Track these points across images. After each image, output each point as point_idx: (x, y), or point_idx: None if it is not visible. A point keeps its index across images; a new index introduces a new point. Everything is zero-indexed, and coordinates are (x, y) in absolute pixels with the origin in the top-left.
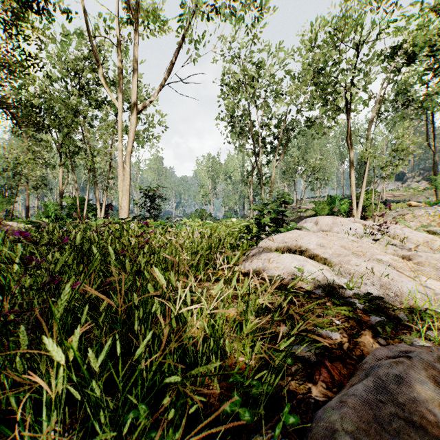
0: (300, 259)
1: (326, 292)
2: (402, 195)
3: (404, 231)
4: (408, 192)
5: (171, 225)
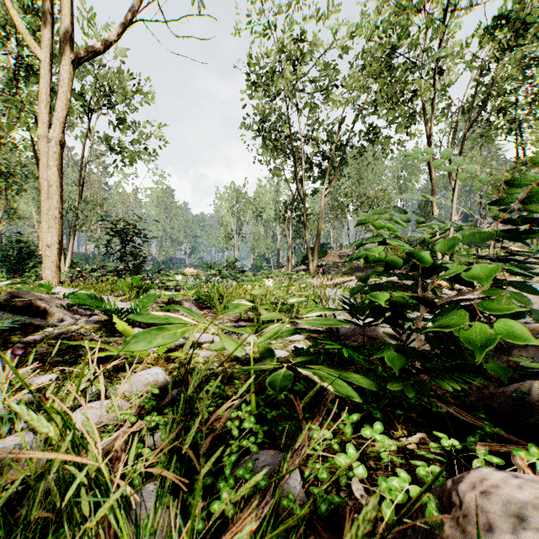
0: None
1: None
2: None
3: None
4: None
5: (150, 287)
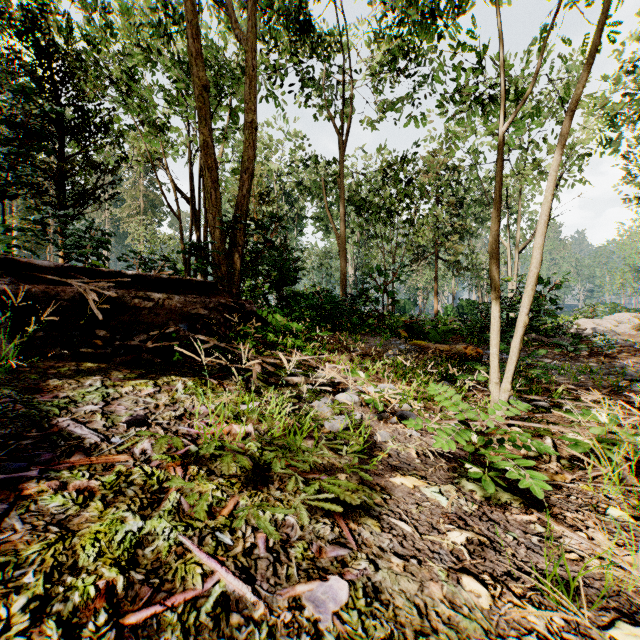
0: None
1: None
2: None
3: None
4: None
5: None
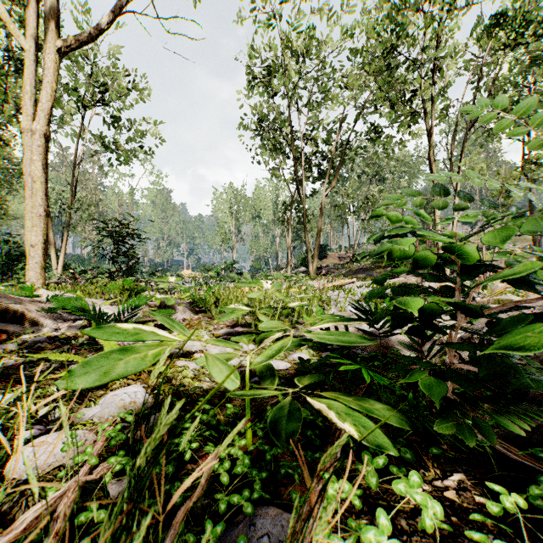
0: None
1: None
2: (477, 241)
3: None
4: None
5: (142, 289)
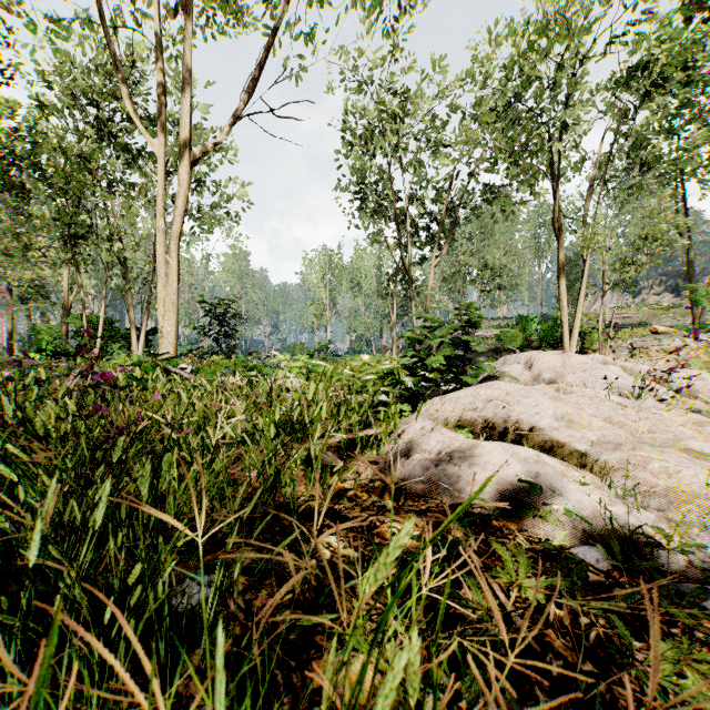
0: (528, 457)
1: (607, 551)
2: (635, 316)
3: (707, 381)
4: (645, 310)
5: (254, 366)
